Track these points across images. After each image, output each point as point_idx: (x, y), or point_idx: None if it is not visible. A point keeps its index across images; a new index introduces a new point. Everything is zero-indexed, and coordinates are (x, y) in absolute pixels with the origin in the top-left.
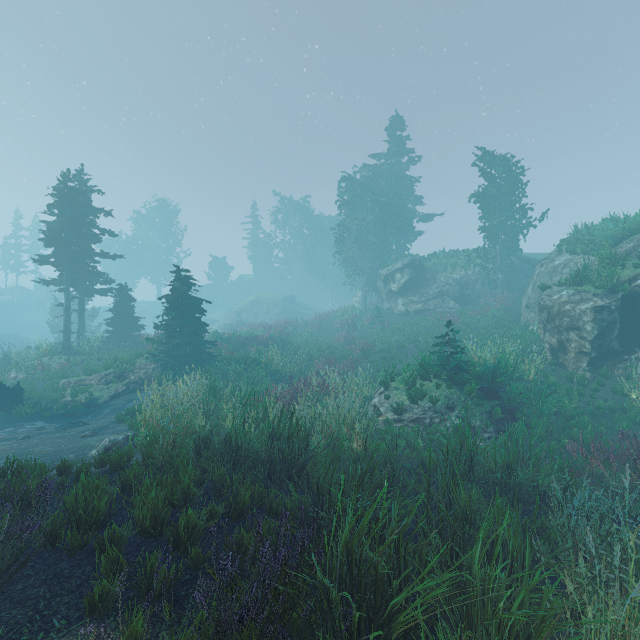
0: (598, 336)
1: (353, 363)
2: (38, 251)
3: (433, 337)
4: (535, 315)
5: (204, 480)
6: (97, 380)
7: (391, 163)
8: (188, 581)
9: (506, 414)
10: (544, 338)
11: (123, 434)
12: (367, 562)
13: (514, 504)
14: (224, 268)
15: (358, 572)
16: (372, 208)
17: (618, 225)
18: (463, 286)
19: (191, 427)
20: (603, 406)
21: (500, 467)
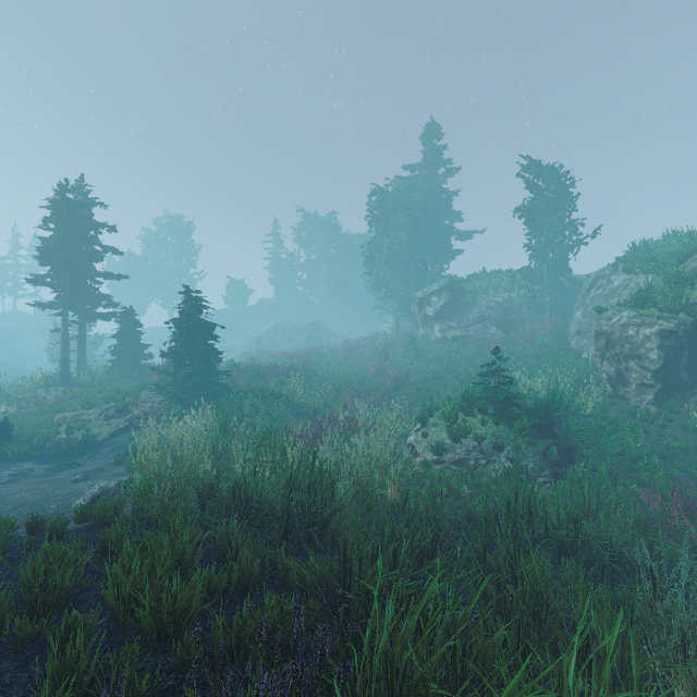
0: (664, 365)
1: (385, 396)
2: (38, 272)
3: (474, 366)
4: (588, 342)
5: (205, 540)
6: (96, 415)
7: (426, 175)
8: (170, 689)
9: (563, 455)
10: (601, 367)
11: (116, 479)
12: (413, 675)
13: (604, 583)
14: (243, 291)
15: (401, 693)
16: (405, 224)
17: (683, 240)
18: (506, 310)
19: (195, 472)
20: (674, 445)
21: (563, 520)
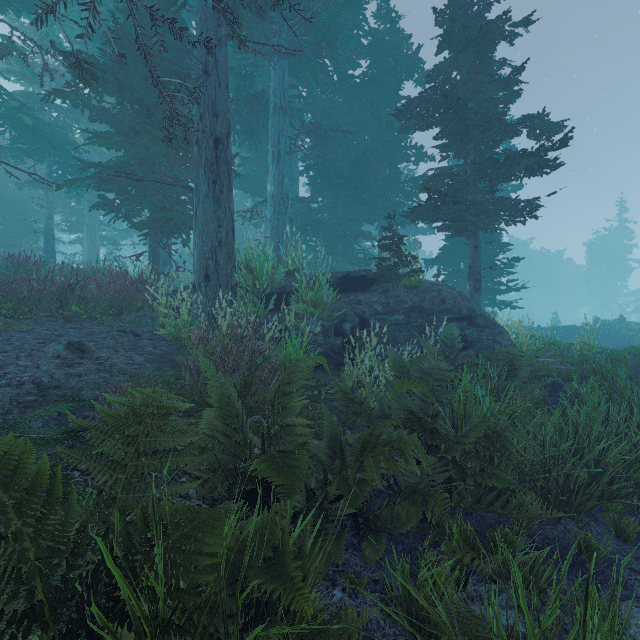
0: None
1: None
2: None
3: None
4: None
5: None
6: None
7: (618, 227)
8: None
9: None
10: None
11: None
12: None
13: None
14: None
15: None
16: (607, 261)
17: None
18: None
19: None
20: None
21: None
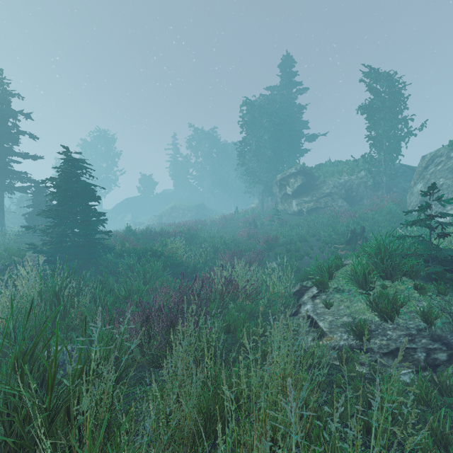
0: None
1: (259, 255)
2: None
3: (335, 230)
4: (437, 208)
5: None
6: None
7: (283, 93)
8: None
9: None
10: None
11: None
12: None
13: None
14: (151, 183)
15: None
16: (268, 127)
17: None
18: (350, 189)
19: None
20: None
21: None
